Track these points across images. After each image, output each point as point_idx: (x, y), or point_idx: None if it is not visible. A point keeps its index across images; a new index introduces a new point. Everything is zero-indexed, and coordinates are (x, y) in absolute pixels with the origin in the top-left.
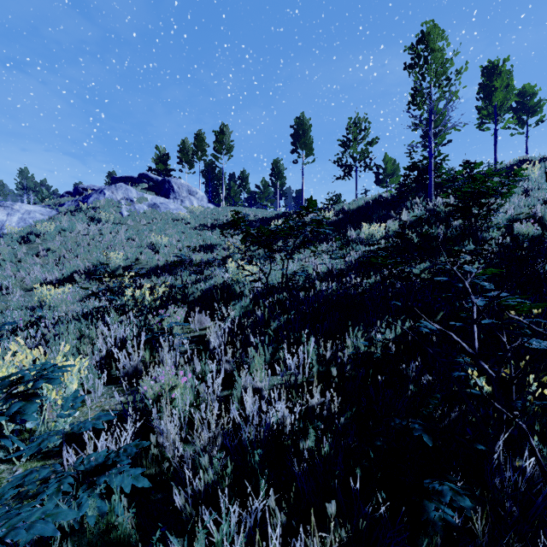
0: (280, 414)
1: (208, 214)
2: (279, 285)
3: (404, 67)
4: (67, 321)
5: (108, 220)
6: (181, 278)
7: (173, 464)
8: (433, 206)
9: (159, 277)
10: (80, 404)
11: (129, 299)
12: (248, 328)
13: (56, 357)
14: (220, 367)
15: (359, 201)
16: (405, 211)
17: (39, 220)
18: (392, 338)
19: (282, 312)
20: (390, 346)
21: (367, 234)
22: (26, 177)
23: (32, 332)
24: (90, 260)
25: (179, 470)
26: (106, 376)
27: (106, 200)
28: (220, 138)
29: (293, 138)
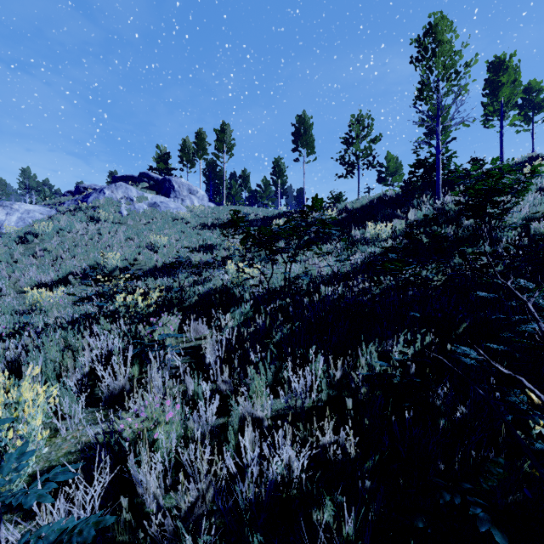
0: (286, 458)
1: (208, 214)
2: (282, 290)
3: (410, 61)
4: (53, 329)
5: (107, 219)
6: (178, 280)
7: (148, 538)
8: (441, 204)
9: (157, 278)
10: (27, 463)
11: (120, 305)
12: (247, 342)
13: (22, 383)
14: (216, 388)
15: (363, 199)
16: (412, 210)
17: (38, 219)
18: (411, 354)
19: (285, 319)
20: (408, 364)
21: (372, 234)
22: (29, 176)
23: (15, 342)
24: (87, 260)
25: (161, 533)
26: (88, 396)
27: (106, 199)
28: (221, 137)
29: (294, 137)
